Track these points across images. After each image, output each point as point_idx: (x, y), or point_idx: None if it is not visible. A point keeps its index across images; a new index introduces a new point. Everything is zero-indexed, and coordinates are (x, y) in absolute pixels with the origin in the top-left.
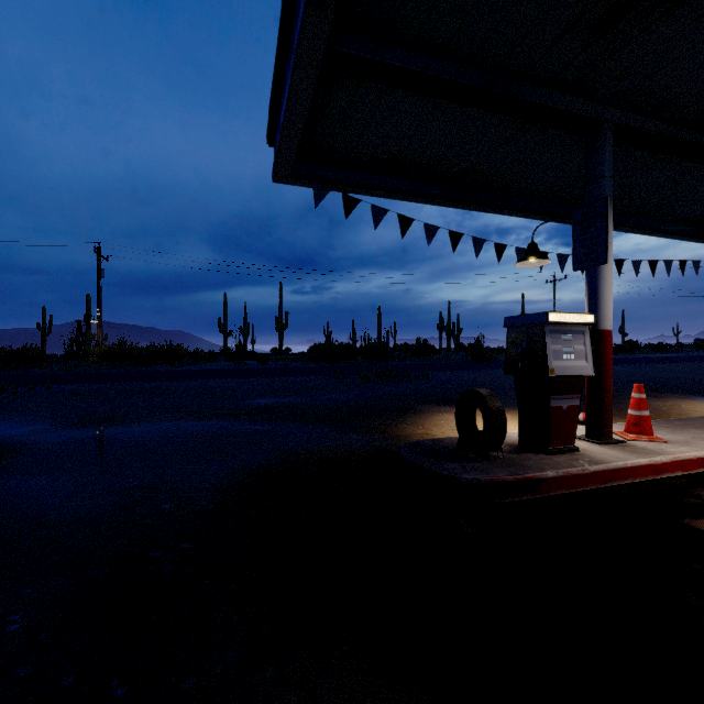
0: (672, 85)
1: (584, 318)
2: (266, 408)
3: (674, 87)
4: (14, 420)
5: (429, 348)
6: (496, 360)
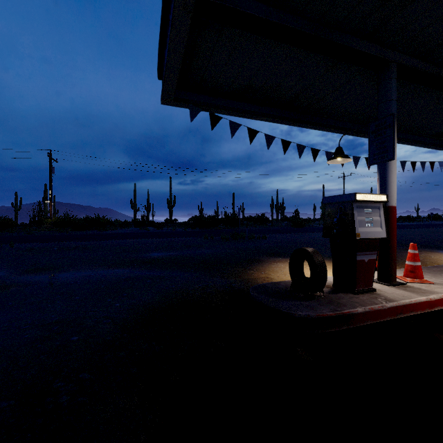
0: (439, 35)
1: (380, 197)
2: (158, 259)
3: (441, 37)
4: None
5: (265, 219)
6: (307, 226)
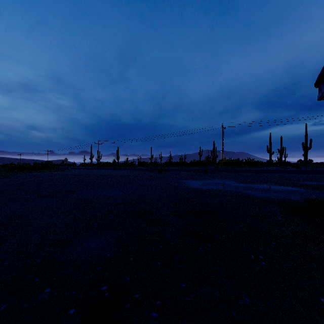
0: None
1: None
2: (310, 185)
3: None
4: (224, 180)
5: None
6: None
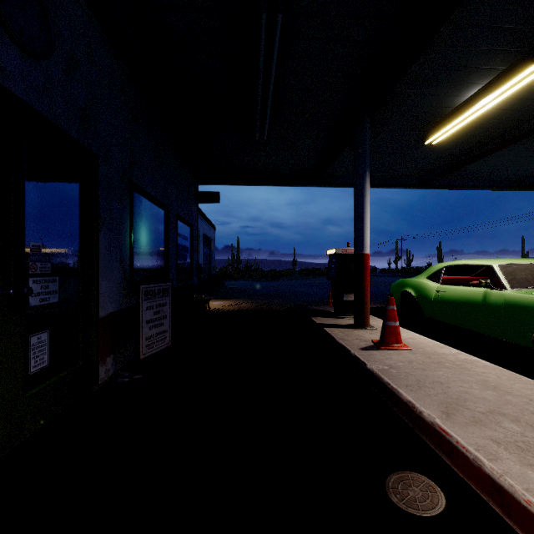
0: None
1: None
2: None
3: None
4: None
5: None
6: None
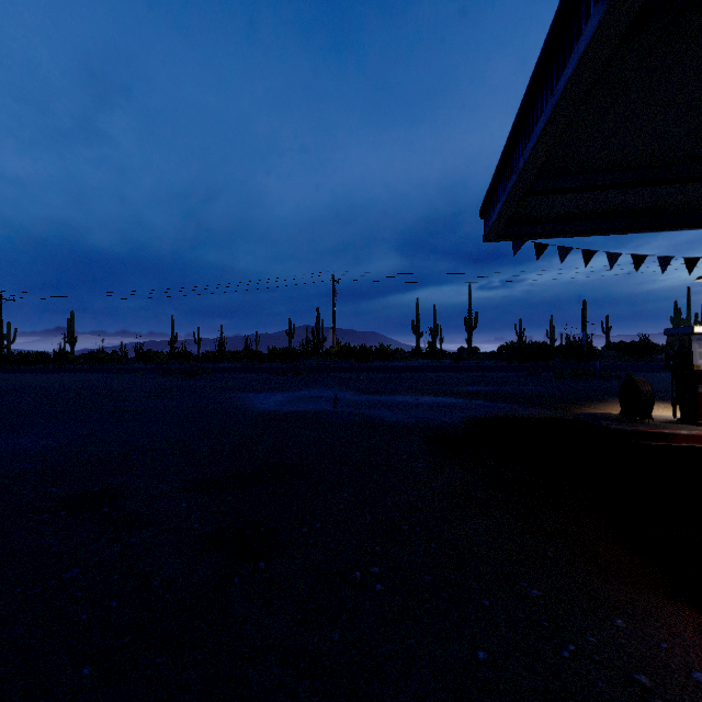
0: None
1: None
2: (474, 392)
3: None
4: (332, 389)
5: (649, 347)
6: None
